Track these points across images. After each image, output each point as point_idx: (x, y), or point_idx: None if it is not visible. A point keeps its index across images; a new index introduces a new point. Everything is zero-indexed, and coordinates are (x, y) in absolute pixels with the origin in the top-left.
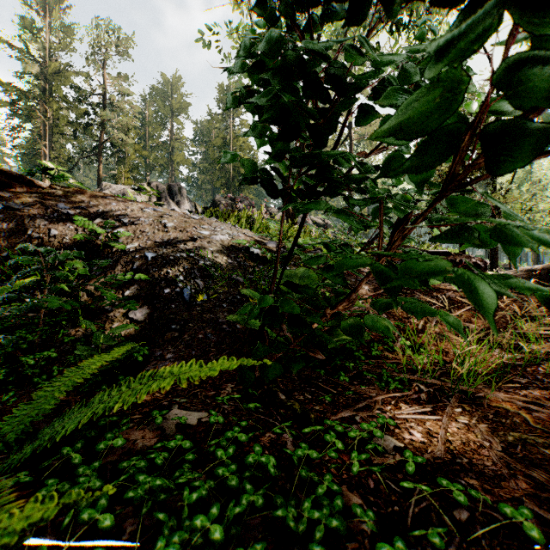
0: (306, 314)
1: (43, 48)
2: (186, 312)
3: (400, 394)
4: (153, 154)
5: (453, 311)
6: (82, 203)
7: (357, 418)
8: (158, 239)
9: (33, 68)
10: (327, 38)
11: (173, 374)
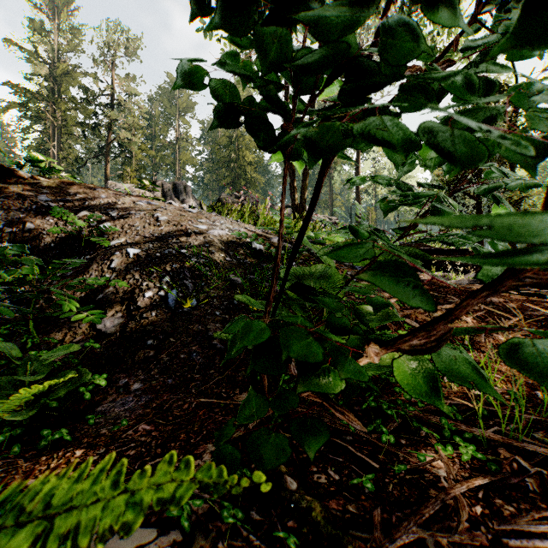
0: (340, 355)
1: (52, 50)
2: (169, 322)
3: (491, 478)
4: (159, 153)
5: (503, 320)
6: (67, 195)
7: (431, 543)
8: (148, 234)
9: (41, 69)
10: None
11: (43, 508)
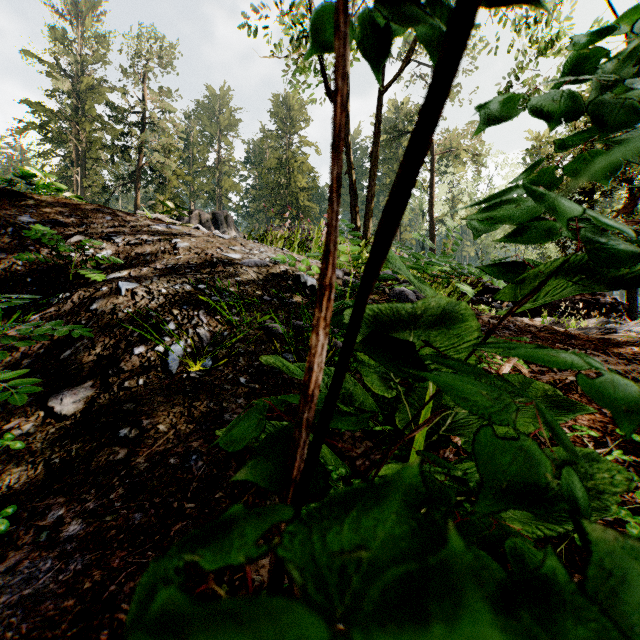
0: None
1: (75, 62)
2: (162, 396)
3: None
4: (198, 179)
5: None
6: (59, 215)
7: None
8: (160, 265)
9: (63, 84)
10: None
11: None
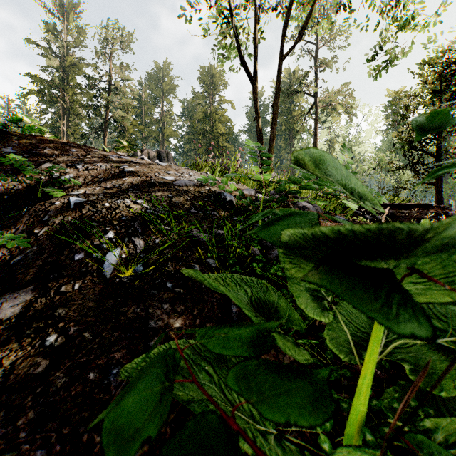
0: None
1: (62, 46)
2: (93, 301)
3: None
4: (147, 128)
5: None
6: (35, 148)
7: None
8: (109, 185)
9: (54, 62)
10: (299, 5)
11: None
